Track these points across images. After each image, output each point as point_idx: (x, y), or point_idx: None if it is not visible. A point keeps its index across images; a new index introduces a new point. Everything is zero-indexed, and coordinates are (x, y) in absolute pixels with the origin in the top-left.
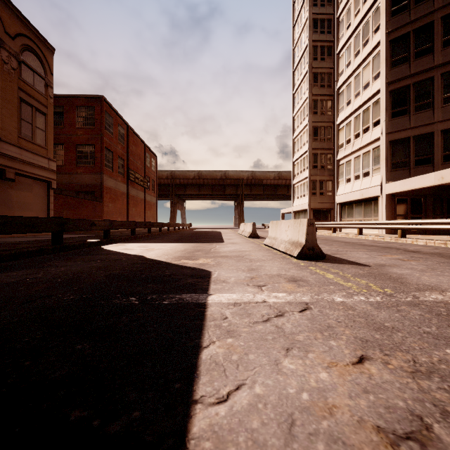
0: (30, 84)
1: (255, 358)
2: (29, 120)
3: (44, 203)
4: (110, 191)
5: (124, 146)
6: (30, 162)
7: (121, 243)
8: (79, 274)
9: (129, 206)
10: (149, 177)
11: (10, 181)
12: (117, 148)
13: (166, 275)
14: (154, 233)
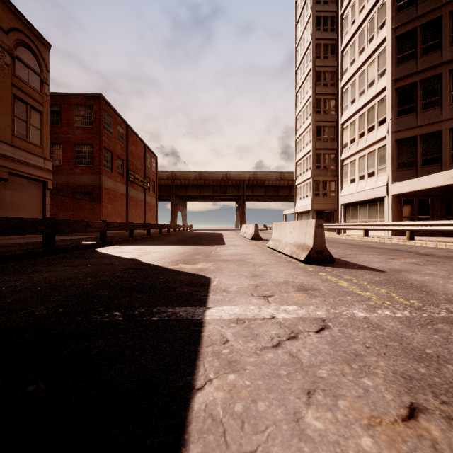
0: (25, 80)
1: (266, 410)
2: (24, 118)
3: (40, 204)
4: (109, 192)
5: (124, 146)
6: (25, 162)
7: (118, 245)
8: (62, 281)
9: (128, 207)
10: (149, 178)
11: (4, 181)
12: (116, 148)
13: (161, 282)
14: (153, 234)
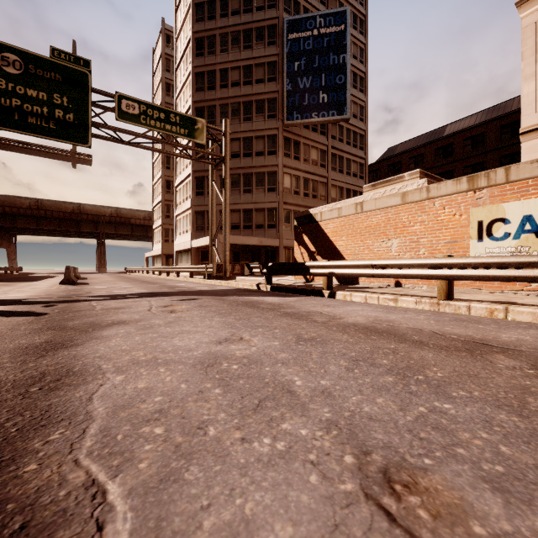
0: None
1: None
2: None
3: None
4: None
5: None
6: None
7: None
8: None
9: None
10: None
11: None
12: None
13: None
14: None
